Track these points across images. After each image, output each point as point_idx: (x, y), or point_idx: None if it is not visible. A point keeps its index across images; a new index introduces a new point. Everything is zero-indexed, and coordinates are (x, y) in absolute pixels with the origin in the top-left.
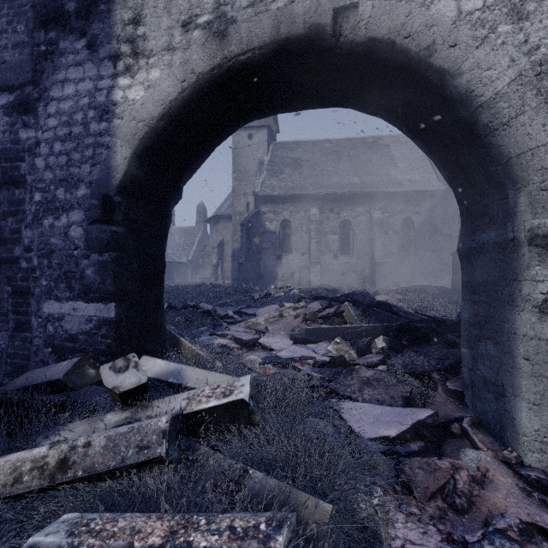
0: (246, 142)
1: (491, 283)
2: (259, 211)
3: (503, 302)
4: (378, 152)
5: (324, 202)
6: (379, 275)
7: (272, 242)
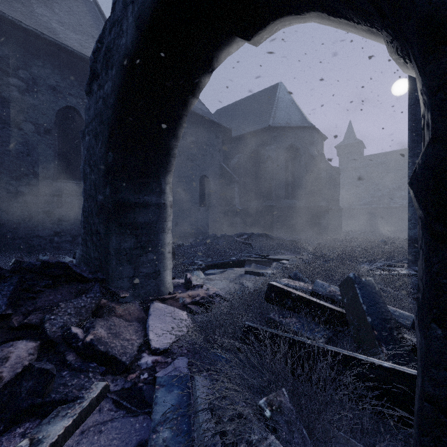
0: None
1: (151, 223)
2: None
3: (159, 231)
4: None
5: None
6: None
7: None
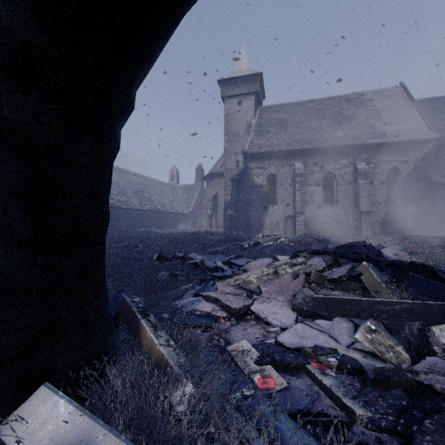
0: (236, 108)
1: None
2: (247, 168)
3: None
4: (361, 107)
5: (307, 156)
6: (365, 224)
7: (259, 195)
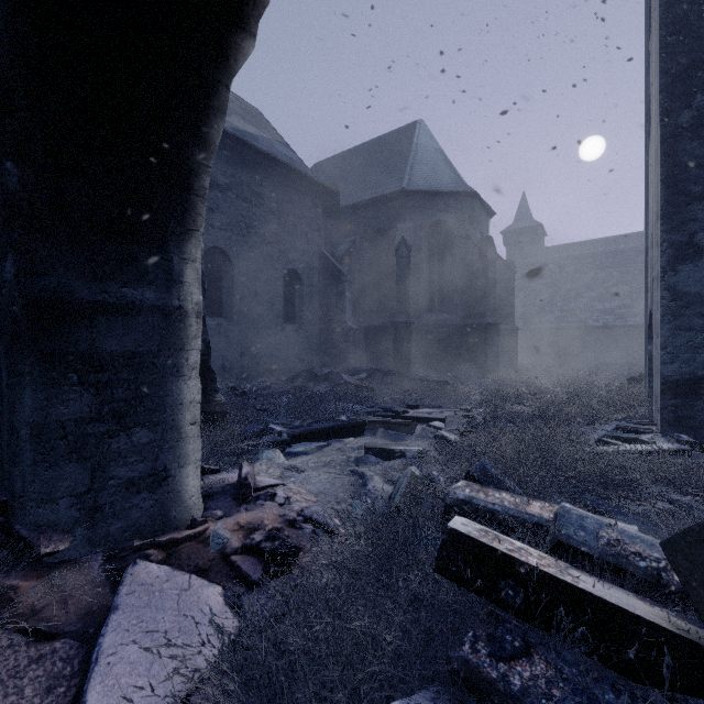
0: None
1: (143, 355)
2: None
3: (166, 375)
4: None
5: None
6: None
7: None
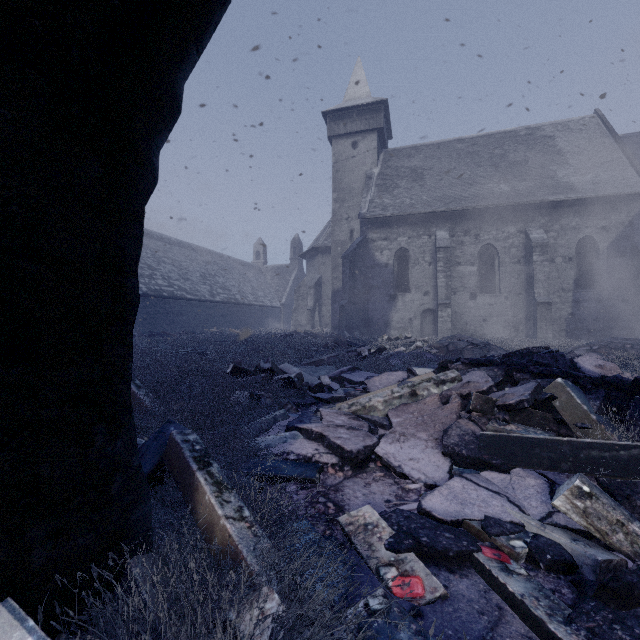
0: (349, 153)
1: None
2: (365, 239)
3: None
4: (535, 148)
5: (455, 222)
6: (542, 321)
7: (384, 278)
